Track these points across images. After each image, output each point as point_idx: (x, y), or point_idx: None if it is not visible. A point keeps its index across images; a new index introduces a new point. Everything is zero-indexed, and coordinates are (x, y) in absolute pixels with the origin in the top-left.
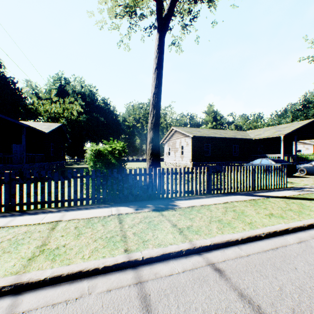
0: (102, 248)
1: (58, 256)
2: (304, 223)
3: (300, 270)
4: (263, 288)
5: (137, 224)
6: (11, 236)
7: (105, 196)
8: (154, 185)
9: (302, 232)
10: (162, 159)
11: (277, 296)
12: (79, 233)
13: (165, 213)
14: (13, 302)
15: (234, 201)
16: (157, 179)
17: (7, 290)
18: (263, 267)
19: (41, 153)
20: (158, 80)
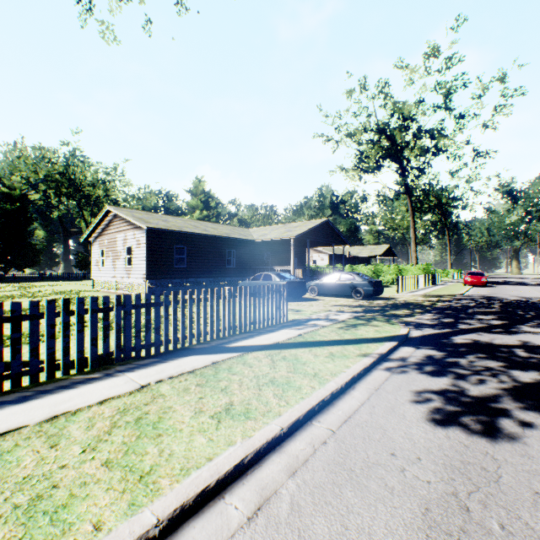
0: None
1: None
2: (284, 423)
3: None
4: None
5: None
6: None
7: None
8: None
9: (276, 456)
10: None
11: None
12: None
13: None
14: None
15: (168, 377)
16: None
17: None
18: None
19: None
20: None
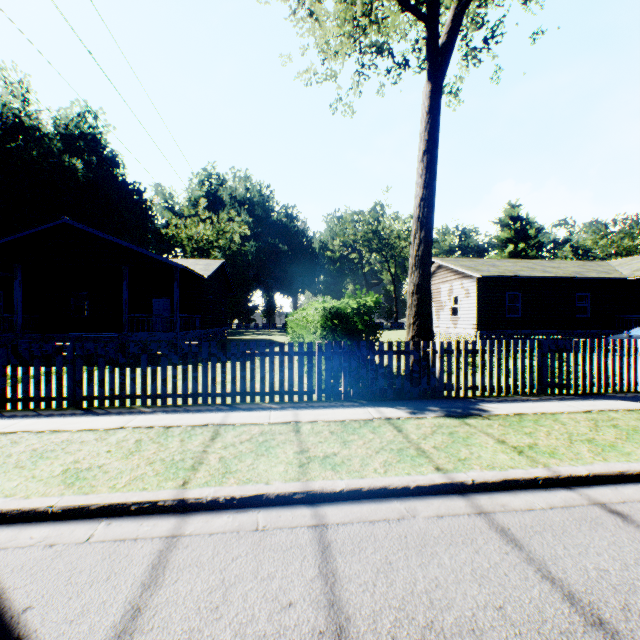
0: (396, 463)
1: (337, 466)
2: None
3: None
4: None
5: (430, 435)
6: (247, 436)
7: (347, 388)
8: (432, 373)
9: None
10: (402, 324)
11: None
12: (343, 441)
13: (470, 422)
14: (314, 512)
15: (607, 410)
16: (438, 362)
17: (299, 498)
18: None
19: (196, 313)
20: (430, 172)
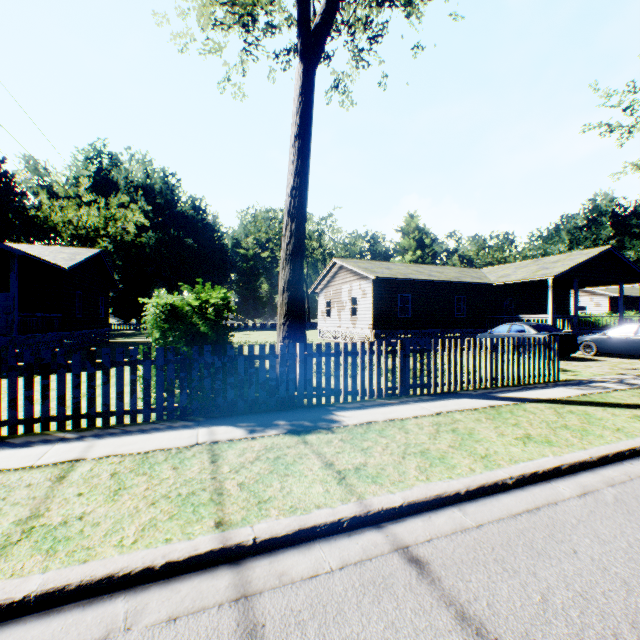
0: (166, 520)
1: (63, 542)
2: (592, 454)
3: (584, 554)
4: (509, 599)
5: (249, 465)
6: None
7: (185, 404)
8: (291, 379)
9: (589, 473)
10: (314, 324)
11: (537, 615)
12: (118, 488)
13: (311, 439)
14: None
15: (454, 410)
16: (298, 367)
17: None
18: (510, 552)
19: (54, 312)
20: (302, 160)
